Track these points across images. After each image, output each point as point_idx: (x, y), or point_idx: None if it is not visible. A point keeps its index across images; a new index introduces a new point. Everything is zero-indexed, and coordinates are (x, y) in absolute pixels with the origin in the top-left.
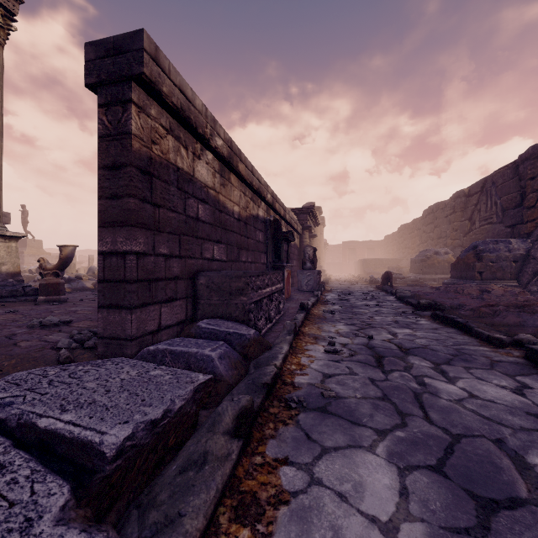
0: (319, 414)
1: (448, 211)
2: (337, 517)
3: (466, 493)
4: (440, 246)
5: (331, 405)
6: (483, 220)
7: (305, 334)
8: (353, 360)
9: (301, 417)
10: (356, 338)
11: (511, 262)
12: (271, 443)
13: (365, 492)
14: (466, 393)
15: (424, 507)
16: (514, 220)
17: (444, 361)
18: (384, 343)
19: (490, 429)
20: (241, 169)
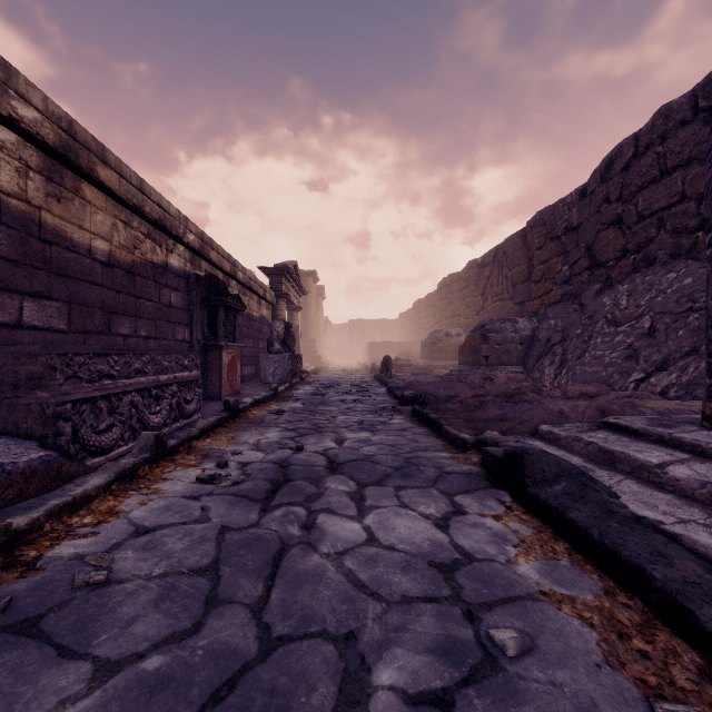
0: None
1: (462, 284)
2: None
3: None
4: (454, 327)
5: (66, 607)
6: (495, 296)
7: (196, 450)
8: (229, 492)
9: None
10: (277, 451)
11: (517, 345)
12: None
13: None
14: (364, 537)
15: None
16: (523, 296)
17: (377, 479)
18: (312, 456)
19: (349, 612)
20: (107, 178)
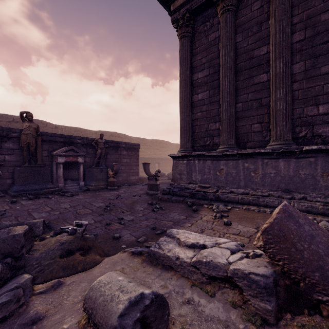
0: None
1: None
2: None
3: None
4: None
5: None
6: None
7: None
8: None
9: None
10: None
11: None
12: None
13: None
14: None
15: None
16: None
17: None
18: None
19: None
20: None
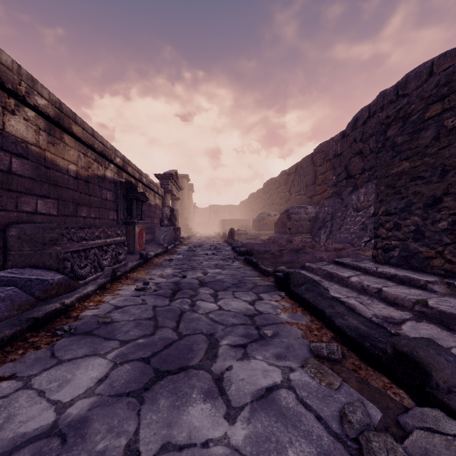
0: (80, 337)
1: (277, 185)
2: (22, 408)
3: (154, 371)
4: (273, 210)
5: (99, 329)
6: (296, 192)
7: (130, 278)
8: (153, 294)
9: (61, 341)
10: (173, 278)
11: (307, 221)
12: (8, 365)
13: (68, 385)
14: (217, 308)
15: (110, 385)
16: (312, 193)
17: (224, 288)
18: (191, 280)
19: (211, 328)
20: (77, 131)
